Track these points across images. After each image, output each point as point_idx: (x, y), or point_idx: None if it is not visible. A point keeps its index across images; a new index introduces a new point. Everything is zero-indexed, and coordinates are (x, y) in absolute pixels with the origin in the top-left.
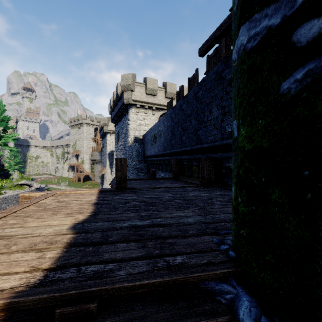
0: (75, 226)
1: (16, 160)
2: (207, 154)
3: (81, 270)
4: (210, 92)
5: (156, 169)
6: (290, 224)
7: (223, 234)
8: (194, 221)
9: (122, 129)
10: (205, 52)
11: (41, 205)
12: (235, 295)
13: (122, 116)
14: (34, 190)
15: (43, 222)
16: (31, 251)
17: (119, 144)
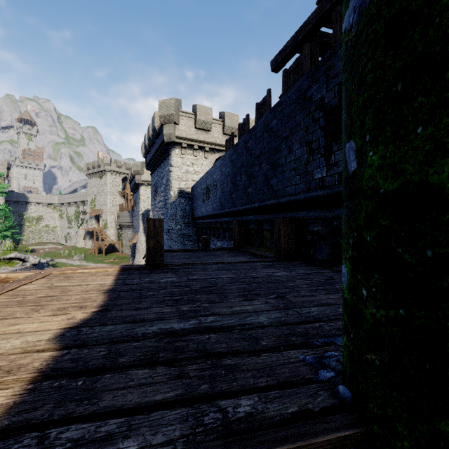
0: (65, 334)
1: (8, 223)
2: (284, 213)
3: (47, 440)
4: (289, 121)
5: (210, 235)
6: None
7: (320, 346)
8: (269, 321)
9: (161, 178)
10: (280, 65)
11: (19, 294)
12: None
13: (161, 160)
14: (31, 267)
15: (9, 326)
16: None
17: (158, 200)
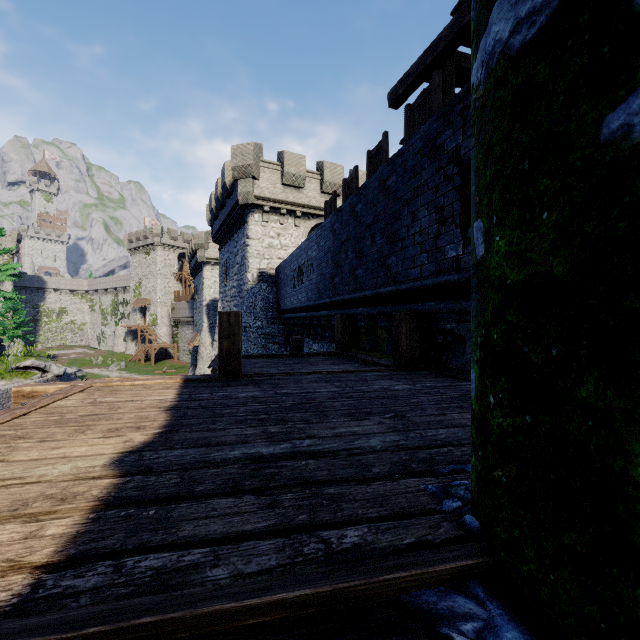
0: (123, 459)
1: (18, 319)
2: (406, 305)
3: (124, 568)
4: (413, 178)
5: (303, 335)
6: (630, 462)
7: (446, 474)
8: (383, 445)
9: (233, 255)
10: (401, 99)
11: (55, 412)
12: (484, 624)
13: (233, 229)
14: (53, 380)
15: (51, 450)
16: (12, 521)
17: (229, 285)
